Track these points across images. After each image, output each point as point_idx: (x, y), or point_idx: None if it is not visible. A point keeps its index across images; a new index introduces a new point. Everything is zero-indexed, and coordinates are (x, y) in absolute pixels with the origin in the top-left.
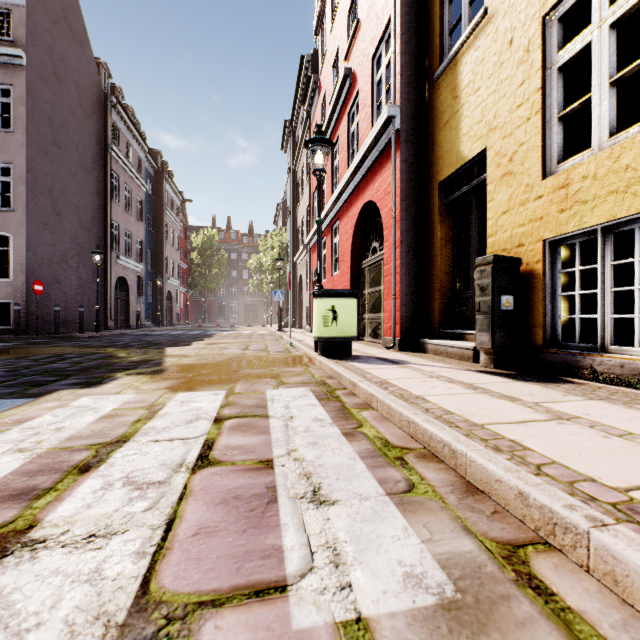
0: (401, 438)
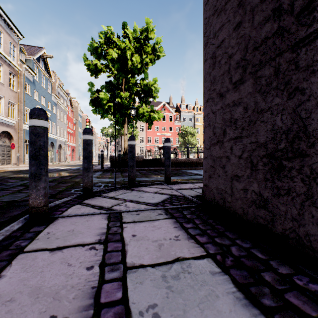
0: (1, 168)
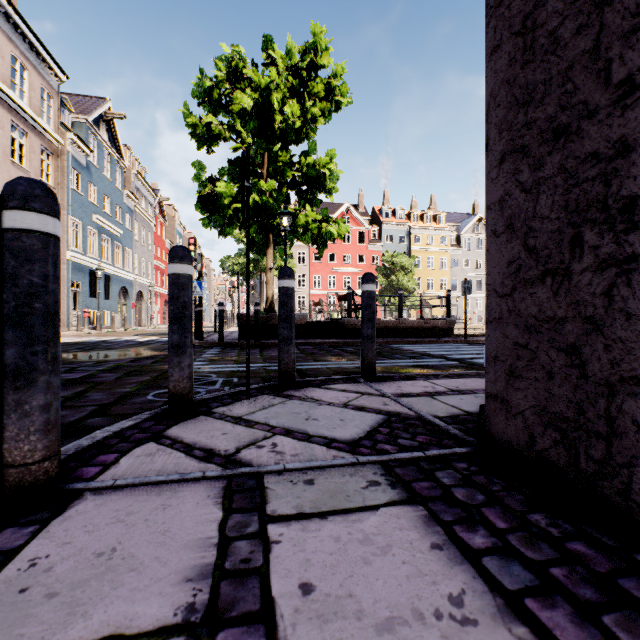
0: None
